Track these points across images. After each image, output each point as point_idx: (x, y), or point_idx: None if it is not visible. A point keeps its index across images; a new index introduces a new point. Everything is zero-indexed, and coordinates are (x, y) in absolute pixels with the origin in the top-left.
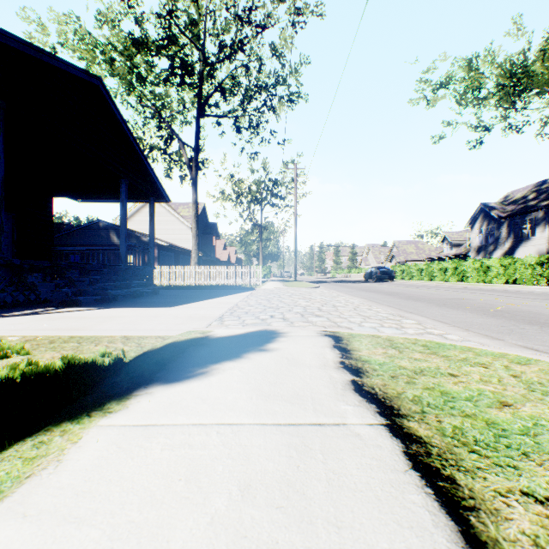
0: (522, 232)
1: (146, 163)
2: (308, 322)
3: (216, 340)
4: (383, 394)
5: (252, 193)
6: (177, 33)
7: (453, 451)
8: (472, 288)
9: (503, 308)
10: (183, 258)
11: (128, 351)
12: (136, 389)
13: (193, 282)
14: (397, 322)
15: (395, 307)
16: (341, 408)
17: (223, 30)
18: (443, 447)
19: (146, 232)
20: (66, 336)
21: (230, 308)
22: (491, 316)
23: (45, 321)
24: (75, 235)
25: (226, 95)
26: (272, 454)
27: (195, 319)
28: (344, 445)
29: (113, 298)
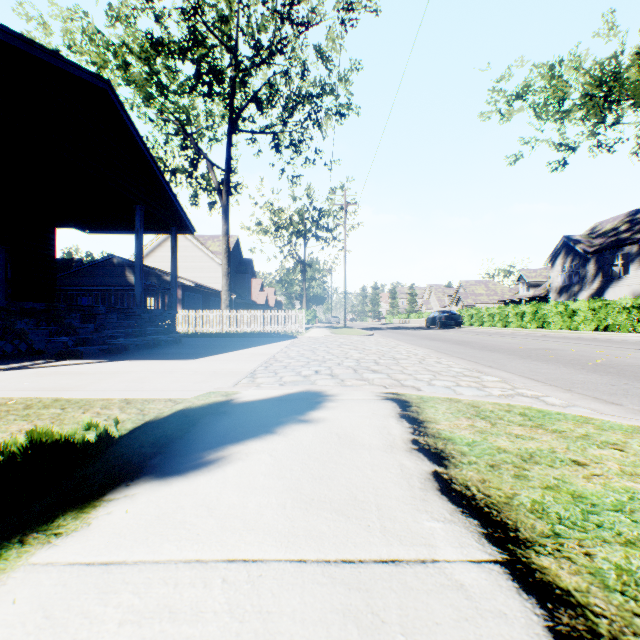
0: (612, 270)
1: (166, 186)
2: (363, 380)
3: (242, 405)
4: (485, 498)
5: (294, 224)
6: (204, 32)
7: (637, 628)
8: (556, 336)
9: (603, 361)
10: (212, 301)
11: (124, 420)
12: (112, 489)
13: (223, 329)
14: (476, 379)
15: (469, 360)
16: (425, 527)
17: (259, 28)
18: (616, 617)
19: (169, 270)
20: (49, 399)
21: (265, 361)
22: (592, 371)
23: (29, 378)
24: (85, 273)
25: (262, 107)
26: (315, 635)
27: (220, 375)
28: (441, 612)
29: (124, 349)
